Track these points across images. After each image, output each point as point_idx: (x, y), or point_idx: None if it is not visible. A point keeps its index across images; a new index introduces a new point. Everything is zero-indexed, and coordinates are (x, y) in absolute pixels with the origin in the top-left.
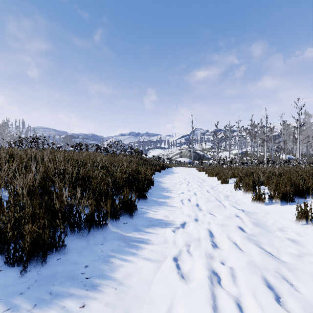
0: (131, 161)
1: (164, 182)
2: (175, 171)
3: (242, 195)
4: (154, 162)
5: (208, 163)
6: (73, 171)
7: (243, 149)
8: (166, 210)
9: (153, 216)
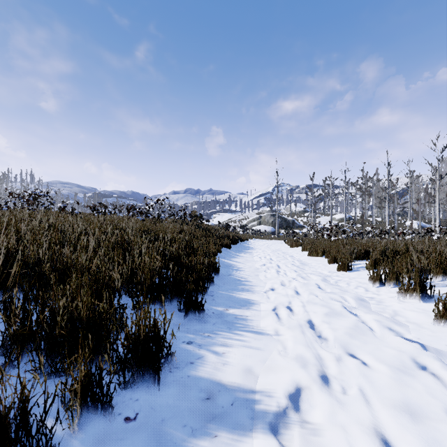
0: (182, 231)
1: (236, 268)
2: (253, 246)
3: (395, 299)
4: (221, 232)
5: (300, 233)
6: (38, 255)
7: (351, 213)
8: (247, 346)
9: (216, 375)
